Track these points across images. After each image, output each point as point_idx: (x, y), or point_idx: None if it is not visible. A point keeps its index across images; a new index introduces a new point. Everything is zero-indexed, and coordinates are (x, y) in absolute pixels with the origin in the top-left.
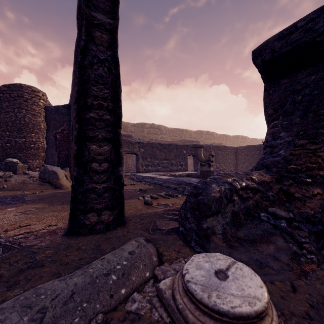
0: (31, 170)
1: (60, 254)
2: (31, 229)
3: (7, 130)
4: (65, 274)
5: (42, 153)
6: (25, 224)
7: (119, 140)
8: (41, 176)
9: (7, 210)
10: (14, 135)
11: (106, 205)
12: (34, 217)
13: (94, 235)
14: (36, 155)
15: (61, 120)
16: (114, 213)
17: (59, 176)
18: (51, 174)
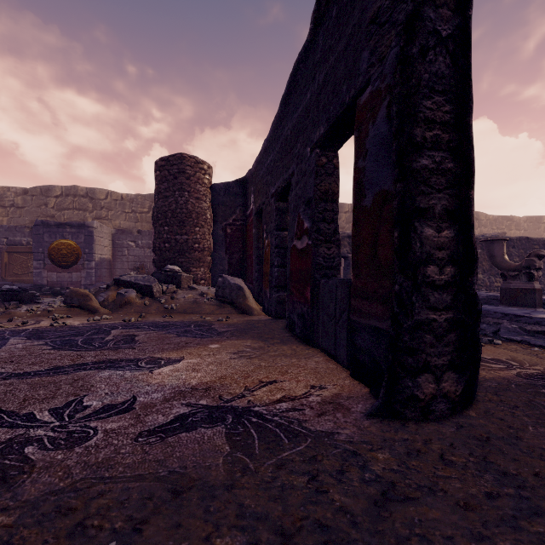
0: (194, 283)
1: (419, 470)
2: (288, 391)
3: (166, 224)
4: (503, 542)
5: (208, 257)
6: (265, 379)
7: (468, 217)
8: (219, 293)
9: (211, 348)
10: (174, 231)
11: (449, 359)
12: (267, 366)
13: (437, 426)
14: (200, 261)
15: (232, 204)
16: (463, 378)
17: (246, 294)
18: (234, 290)
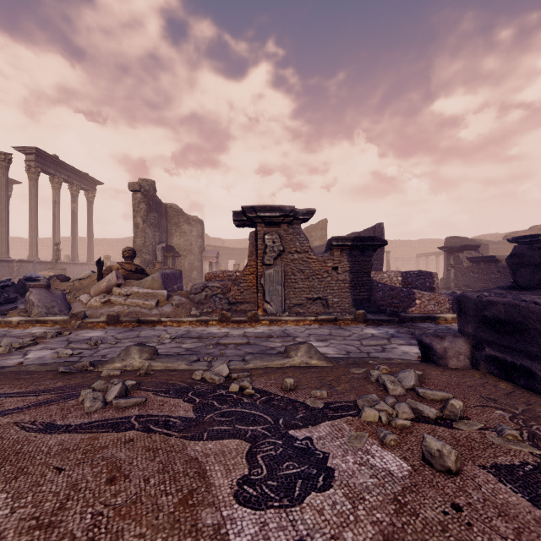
0: None
1: None
2: None
3: None
4: None
5: None
6: None
7: None
8: None
9: None
10: None
11: None
12: None
13: None
14: None
15: None
16: None
17: None
18: None
